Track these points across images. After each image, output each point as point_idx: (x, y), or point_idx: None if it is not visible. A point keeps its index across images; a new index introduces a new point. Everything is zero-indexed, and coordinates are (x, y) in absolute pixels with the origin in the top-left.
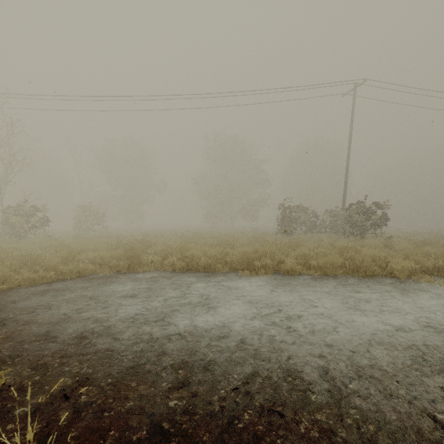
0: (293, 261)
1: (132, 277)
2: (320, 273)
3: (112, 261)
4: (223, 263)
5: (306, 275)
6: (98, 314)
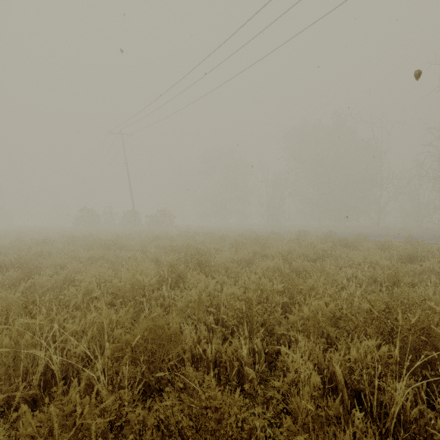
0: None
1: None
2: None
3: None
4: None
5: None
6: None
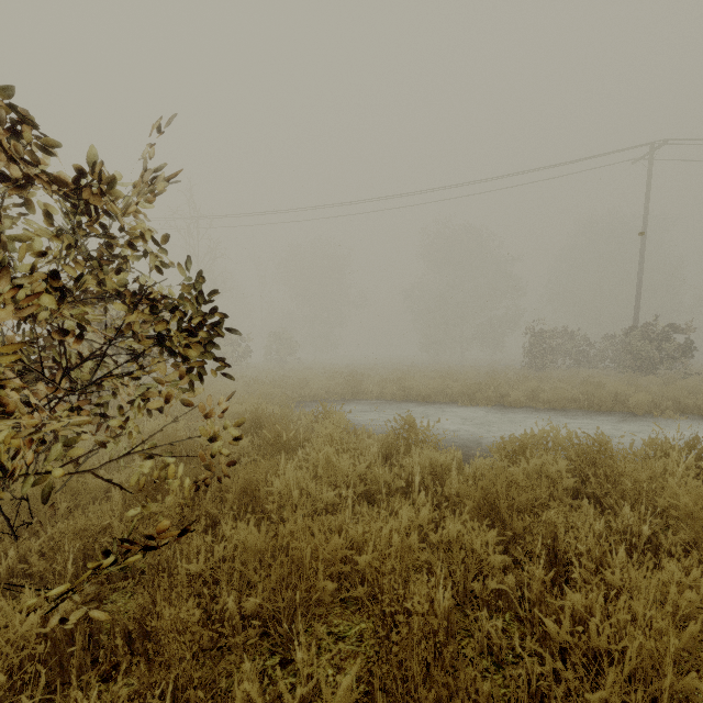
0: (519, 393)
1: (357, 402)
2: (549, 407)
3: (336, 389)
4: (443, 395)
5: (532, 407)
6: (349, 418)
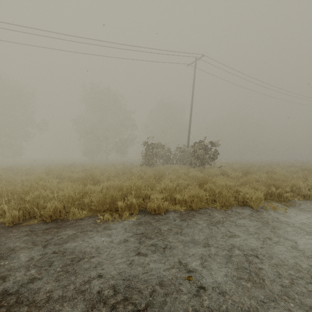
0: (160, 196)
1: None
2: (186, 207)
3: None
4: (82, 204)
5: (173, 211)
6: None
